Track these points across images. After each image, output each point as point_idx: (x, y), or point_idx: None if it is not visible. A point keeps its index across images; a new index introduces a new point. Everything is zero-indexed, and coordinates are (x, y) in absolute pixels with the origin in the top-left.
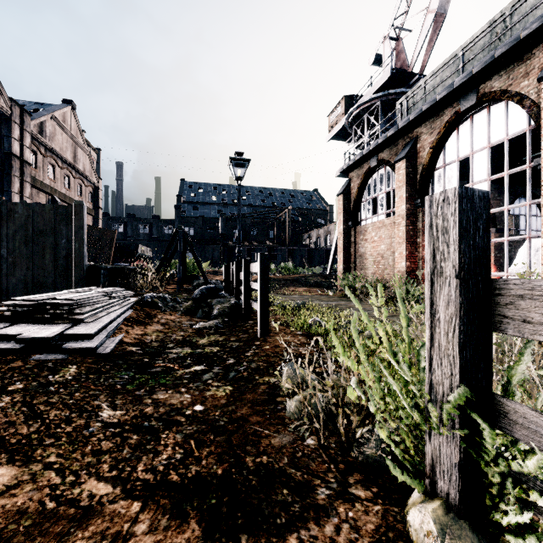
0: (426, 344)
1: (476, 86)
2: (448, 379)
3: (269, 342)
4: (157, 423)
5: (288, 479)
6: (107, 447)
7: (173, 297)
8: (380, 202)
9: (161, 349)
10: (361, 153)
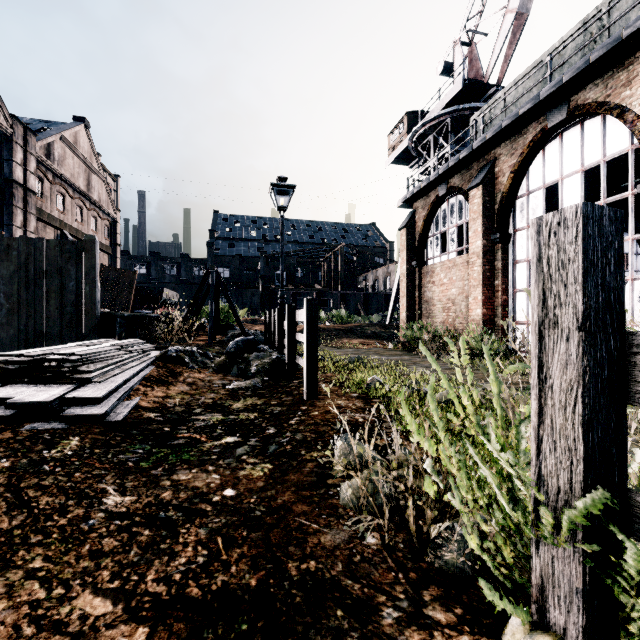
0: (532, 420)
1: (567, 98)
2: (566, 471)
3: (318, 406)
4: (176, 514)
5: (344, 595)
6: (110, 546)
7: (203, 351)
8: (450, 237)
9: (186, 415)
10: (428, 179)
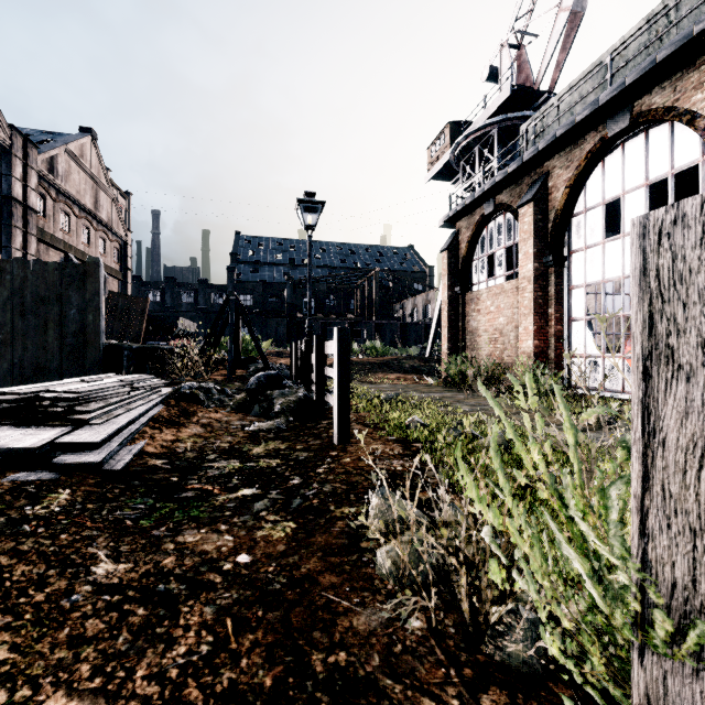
0: (633, 485)
1: (629, 103)
2: (685, 557)
3: (350, 452)
4: (178, 586)
5: (382, 700)
6: (94, 630)
7: (221, 387)
8: (498, 260)
9: (198, 462)
10: (473, 196)
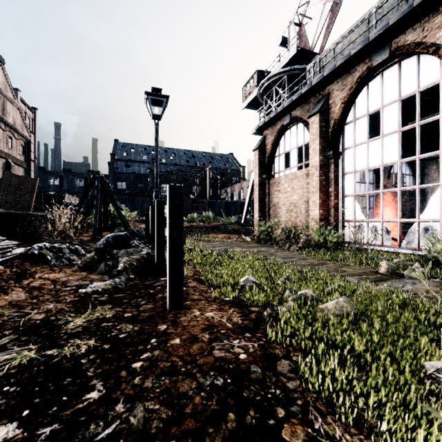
0: None
1: (389, 41)
2: None
3: (181, 326)
4: None
5: None
6: None
7: (83, 246)
8: (292, 156)
9: None
10: (276, 111)
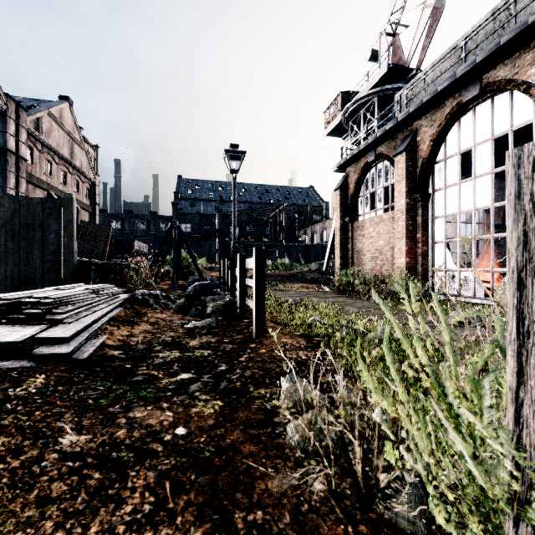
0: (508, 379)
1: (479, 76)
2: None
3: (265, 344)
4: (127, 454)
5: None
6: (58, 492)
7: (167, 294)
8: (378, 197)
9: (147, 352)
10: (359, 148)
